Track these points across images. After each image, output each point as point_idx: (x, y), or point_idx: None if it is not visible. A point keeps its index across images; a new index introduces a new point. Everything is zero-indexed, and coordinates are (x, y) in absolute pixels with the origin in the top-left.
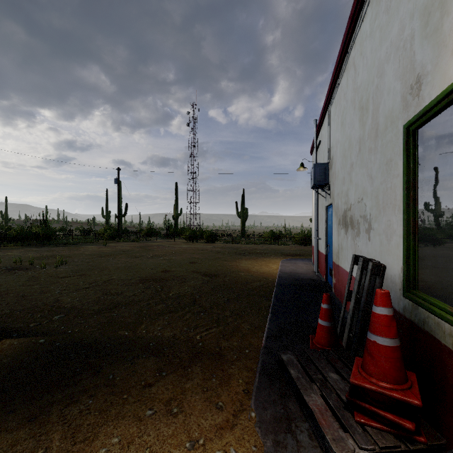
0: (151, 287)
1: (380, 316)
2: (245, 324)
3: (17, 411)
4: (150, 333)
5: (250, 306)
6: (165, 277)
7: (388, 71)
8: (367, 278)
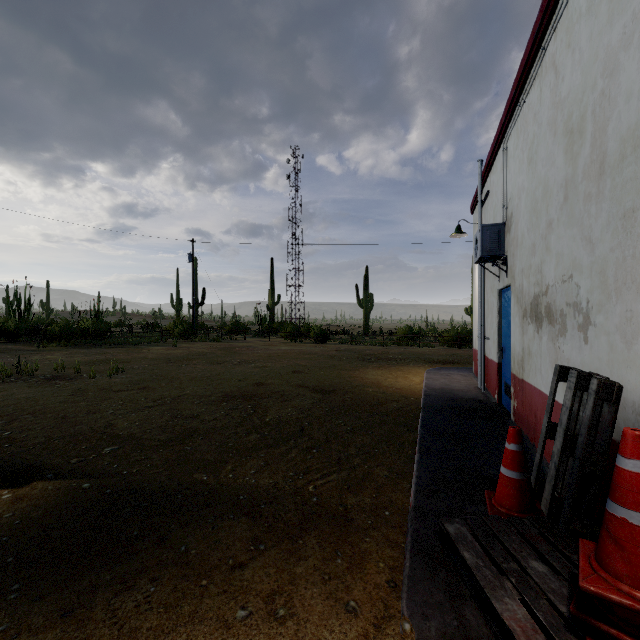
0: (238, 407)
1: (634, 476)
2: (380, 469)
3: (46, 598)
4: (239, 478)
5: (385, 439)
6: (258, 392)
7: (628, 62)
8: (587, 405)
